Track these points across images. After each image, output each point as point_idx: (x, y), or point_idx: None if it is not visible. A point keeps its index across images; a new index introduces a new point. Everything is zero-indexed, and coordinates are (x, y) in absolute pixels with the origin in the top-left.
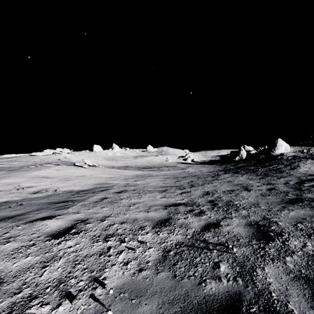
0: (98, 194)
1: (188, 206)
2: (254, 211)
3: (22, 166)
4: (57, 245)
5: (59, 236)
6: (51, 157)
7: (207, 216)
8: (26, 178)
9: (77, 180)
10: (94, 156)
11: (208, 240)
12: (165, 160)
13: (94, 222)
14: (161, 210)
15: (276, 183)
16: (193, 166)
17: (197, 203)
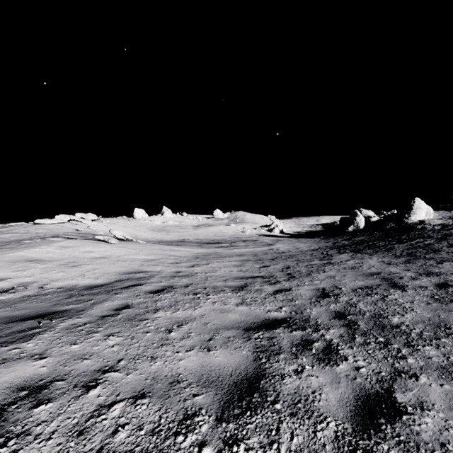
0: (116, 295)
1: (295, 329)
2: None
3: (13, 241)
4: None
5: None
6: (65, 226)
7: (348, 363)
8: (0, 263)
9: (90, 266)
10: (135, 225)
11: None
12: (240, 231)
13: (65, 393)
14: (239, 342)
15: (442, 272)
16: (283, 240)
17: (313, 321)
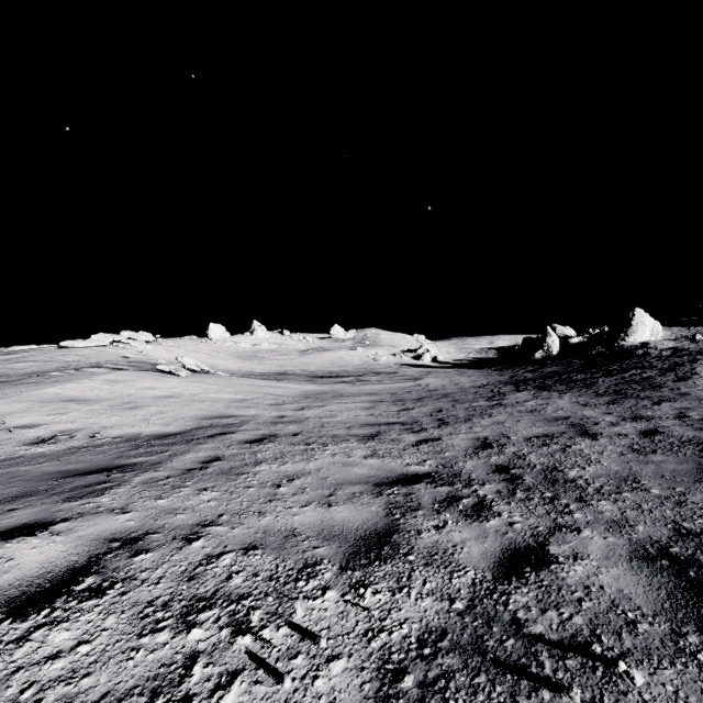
0: (200, 445)
1: (440, 485)
2: (636, 505)
3: (33, 373)
4: (14, 645)
5: (34, 607)
6: (106, 351)
7: (501, 519)
8: (27, 404)
9: (155, 408)
10: (210, 349)
11: (528, 624)
12: (371, 358)
13: (164, 544)
14: (367, 498)
15: (656, 415)
16: (437, 371)
17: (466, 476)
